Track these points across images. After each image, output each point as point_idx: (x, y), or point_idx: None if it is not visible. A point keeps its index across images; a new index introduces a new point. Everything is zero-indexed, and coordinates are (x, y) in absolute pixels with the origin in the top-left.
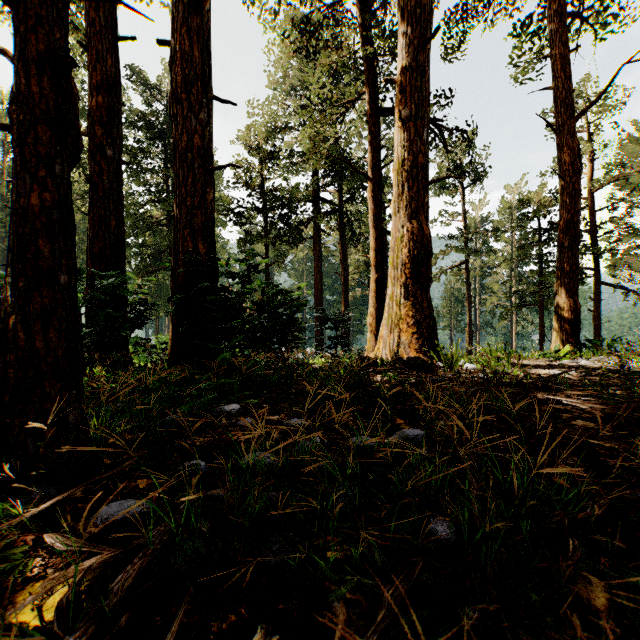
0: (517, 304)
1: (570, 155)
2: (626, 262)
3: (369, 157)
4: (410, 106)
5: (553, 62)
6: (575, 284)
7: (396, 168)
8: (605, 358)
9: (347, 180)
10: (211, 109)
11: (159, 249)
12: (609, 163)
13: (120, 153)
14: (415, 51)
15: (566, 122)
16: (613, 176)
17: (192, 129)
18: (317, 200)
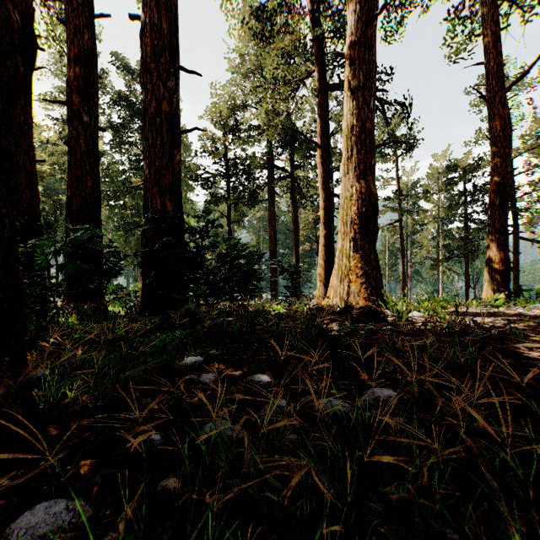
0: (445, 256)
1: (500, 123)
2: (539, 220)
3: (319, 127)
4: (358, 77)
5: (485, 40)
6: (505, 238)
7: (345, 134)
8: (539, 306)
9: (298, 150)
10: (178, 78)
11: (137, 210)
12: (524, 134)
13: (96, 120)
14: (363, 27)
15: (497, 93)
16: (531, 144)
17: (160, 96)
18: (272, 167)
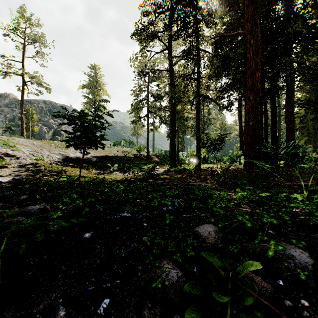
0: None
1: None
2: None
3: None
4: None
5: None
6: None
7: None
8: None
9: None
10: (294, 117)
11: None
12: None
13: (276, 128)
14: None
15: None
16: None
17: (288, 124)
18: None
